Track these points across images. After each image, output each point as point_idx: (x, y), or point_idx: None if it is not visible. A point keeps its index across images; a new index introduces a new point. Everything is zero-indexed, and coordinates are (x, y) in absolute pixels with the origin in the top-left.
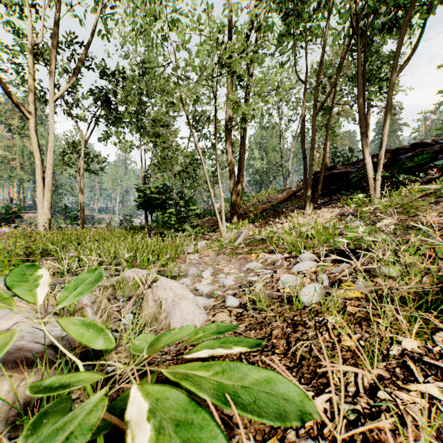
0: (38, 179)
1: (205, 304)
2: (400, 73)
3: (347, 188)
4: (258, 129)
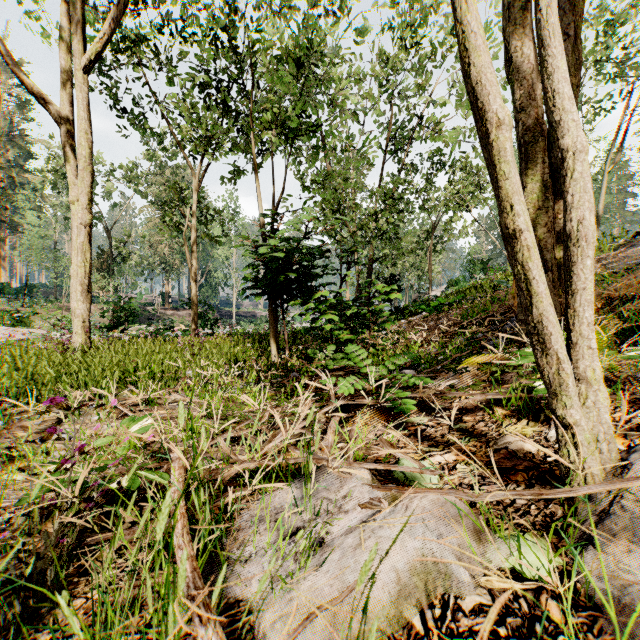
0: (74, 242)
1: None
2: None
3: None
4: None
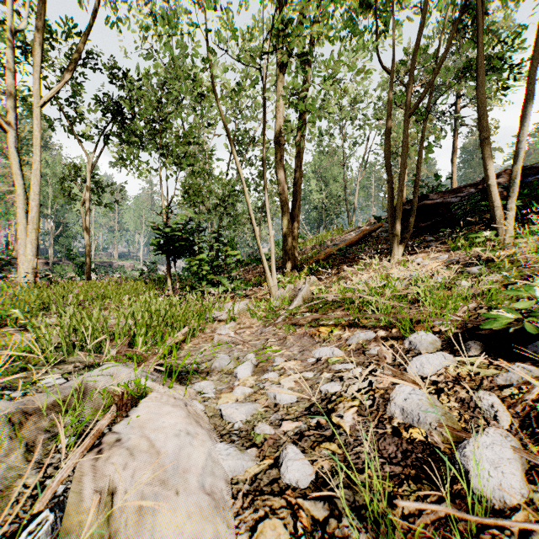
0: (20, 214)
1: (234, 473)
2: None
3: (446, 225)
4: (316, 154)
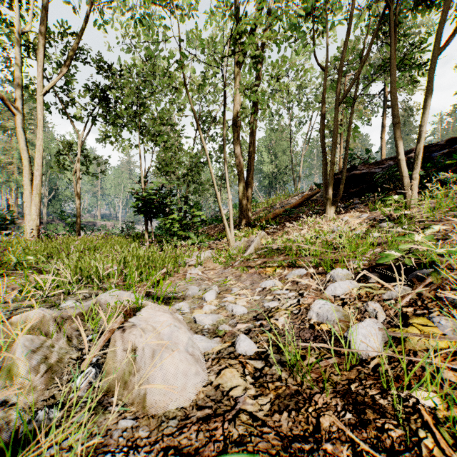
0: (26, 181)
1: (205, 349)
2: (443, 50)
3: (370, 191)
4: (267, 131)
